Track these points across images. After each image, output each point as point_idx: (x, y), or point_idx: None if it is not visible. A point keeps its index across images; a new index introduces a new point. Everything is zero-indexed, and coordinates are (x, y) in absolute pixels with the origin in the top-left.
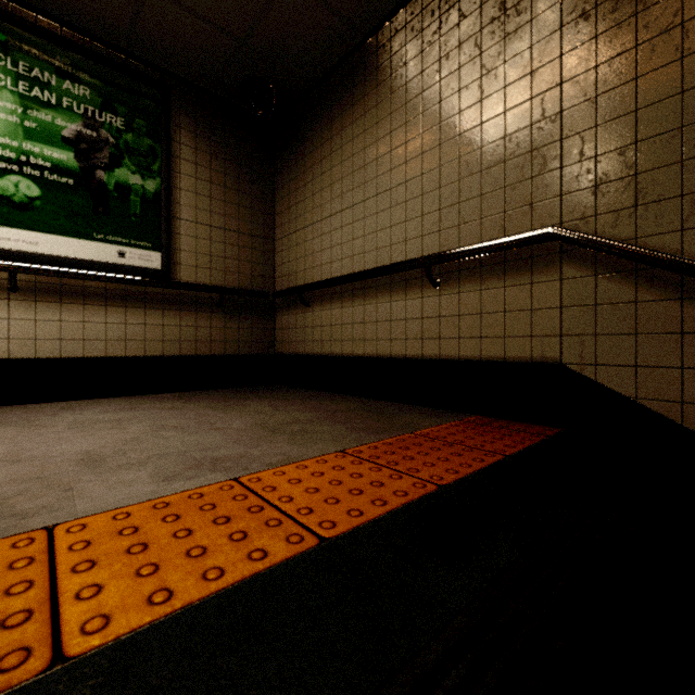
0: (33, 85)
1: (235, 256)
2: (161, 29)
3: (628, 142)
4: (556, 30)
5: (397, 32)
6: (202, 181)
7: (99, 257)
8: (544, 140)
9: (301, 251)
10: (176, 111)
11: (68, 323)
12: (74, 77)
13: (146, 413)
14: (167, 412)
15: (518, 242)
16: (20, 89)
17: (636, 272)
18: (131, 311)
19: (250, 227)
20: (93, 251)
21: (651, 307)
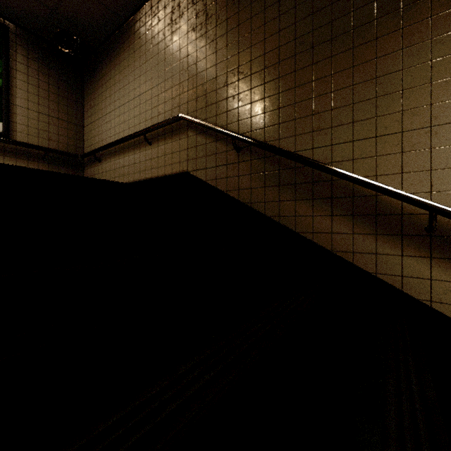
0: None
1: (55, 132)
2: None
3: (204, 82)
4: (186, 34)
5: (137, 21)
6: (32, 86)
7: None
8: (183, 79)
9: (96, 132)
10: (13, 42)
11: None
12: None
13: None
14: None
15: (171, 120)
16: None
17: (206, 132)
18: None
19: (66, 117)
20: None
21: (209, 145)
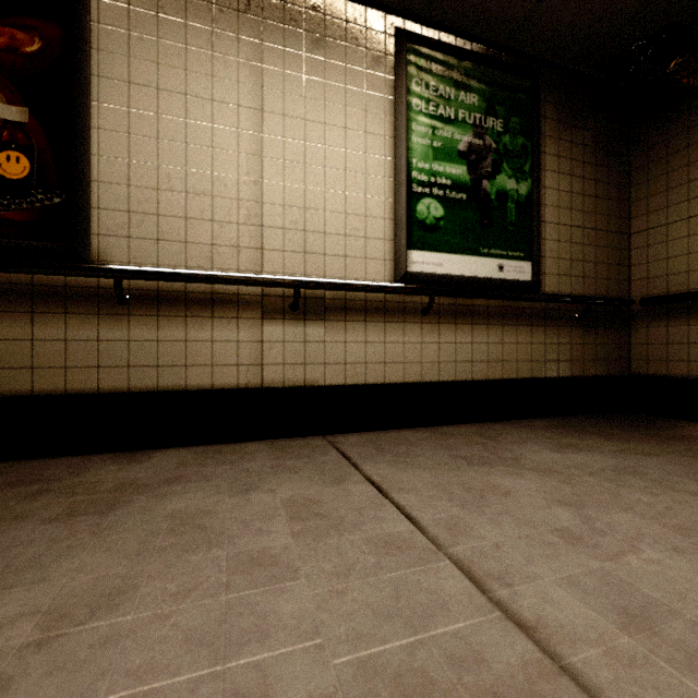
0: (438, 103)
1: (591, 258)
2: (565, 3)
3: None
4: None
5: None
6: (563, 175)
7: (483, 273)
8: None
9: None
10: (541, 100)
11: (460, 344)
12: (466, 87)
13: (618, 458)
14: (644, 459)
15: None
16: (429, 111)
17: None
18: (506, 329)
19: (605, 221)
20: (479, 267)
21: None
